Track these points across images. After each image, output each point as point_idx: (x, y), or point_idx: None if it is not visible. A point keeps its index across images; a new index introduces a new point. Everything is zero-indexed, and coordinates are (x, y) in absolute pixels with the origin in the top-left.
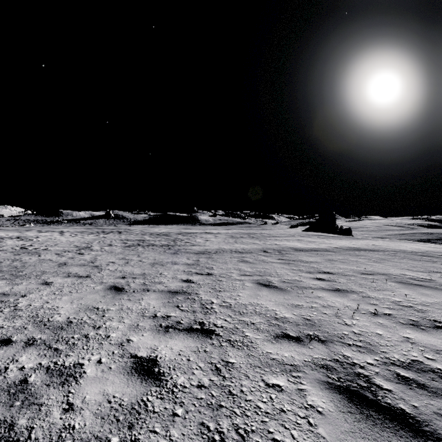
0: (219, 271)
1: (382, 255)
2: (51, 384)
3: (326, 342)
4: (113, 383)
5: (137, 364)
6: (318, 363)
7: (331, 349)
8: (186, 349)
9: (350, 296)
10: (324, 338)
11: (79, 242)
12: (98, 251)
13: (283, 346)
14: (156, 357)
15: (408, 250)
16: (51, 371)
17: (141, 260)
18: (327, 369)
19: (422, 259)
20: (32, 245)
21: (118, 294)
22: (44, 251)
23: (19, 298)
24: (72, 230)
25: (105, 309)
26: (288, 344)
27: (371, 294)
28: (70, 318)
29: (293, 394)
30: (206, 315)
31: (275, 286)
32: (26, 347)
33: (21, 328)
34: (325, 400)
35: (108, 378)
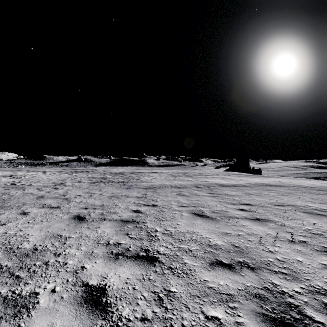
0: (162, 203)
1: (287, 189)
2: (4, 316)
3: (255, 270)
4: (62, 315)
5: (87, 294)
6: (251, 292)
7: (261, 277)
8: (132, 277)
9: (269, 225)
10: (252, 265)
11: (56, 179)
12: (69, 186)
13: (218, 273)
14: (105, 285)
15: (306, 185)
16: (7, 302)
17: (102, 194)
18: (260, 299)
19: (319, 193)
20: (20, 182)
21: (80, 223)
22: (28, 186)
23: None
24: (52, 170)
25: (67, 236)
26: (222, 271)
27: (285, 223)
28: (36, 245)
29: None
30: (151, 242)
31: (207, 216)
32: None
33: None
34: None
35: (58, 310)
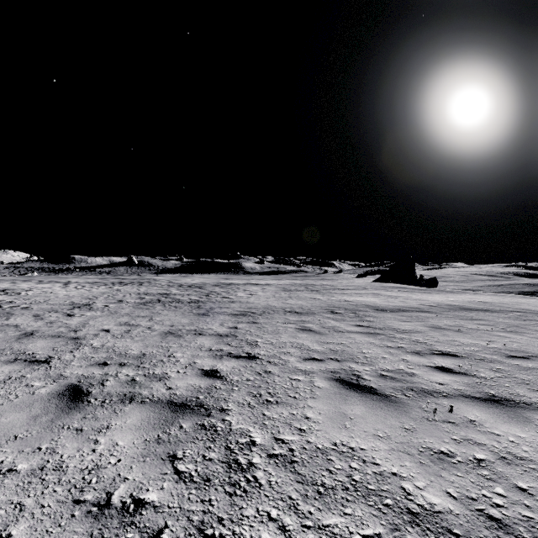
0: (267, 351)
1: (508, 318)
2: None
3: None
4: None
5: None
6: None
7: None
8: None
9: (534, 420)
10: None
11: (80, 296)
12: (97, 311)
13: None
14: None
15: (535, 309)
16: None
17: (151, 327)
18: None
19: None
20: (12, 301)
21: (67, 411)
22: (21, 311)
23: None
24: (82, 280)
25: (4, 467)
26: None
27: None
28: None
29: None
30: (235, 499)
31: (371, 388)
32: None
33: None
34: None
35: None
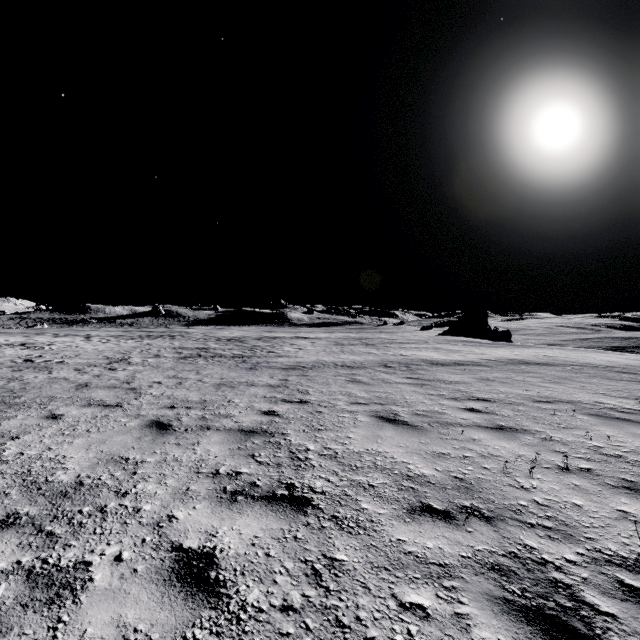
0: (318, 397)
1: (561, 371)
2: (30, 603)
3: (493, 521)
4: (137, 602)
5: (181, 564)
6: (485, 561)
7: (503, 534)
8: (263, 535)
9: (522, 439)
10: (489, 513)
11: (111, 351)
12: (138, 366)
13: (424, 528)
14: (214, 549)
15: (598, 363)
16: (34, 578)
17: (202, 379)
18: (501, 573)
19: (622, 378)
20: (41, 356)
21: (161, 435)
22: (58, 366)
23: (7, 441)
24: (103, 333)
25: (138, 460)
26: (431, 524)
27: (554, 435)
28: (81, 477)
29: (448, 624)
30: (298, 471)
31: (404, 421)
32: (1, 529)
33: (0, 494)
34: (505, 637)
35: (129, 592)
